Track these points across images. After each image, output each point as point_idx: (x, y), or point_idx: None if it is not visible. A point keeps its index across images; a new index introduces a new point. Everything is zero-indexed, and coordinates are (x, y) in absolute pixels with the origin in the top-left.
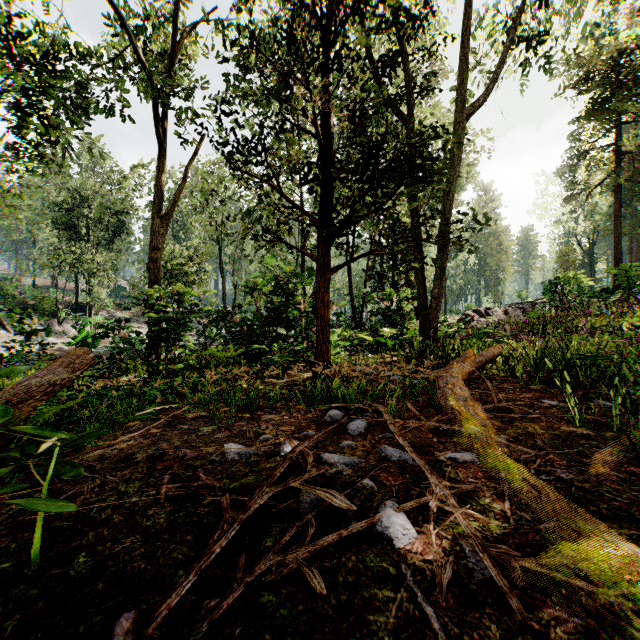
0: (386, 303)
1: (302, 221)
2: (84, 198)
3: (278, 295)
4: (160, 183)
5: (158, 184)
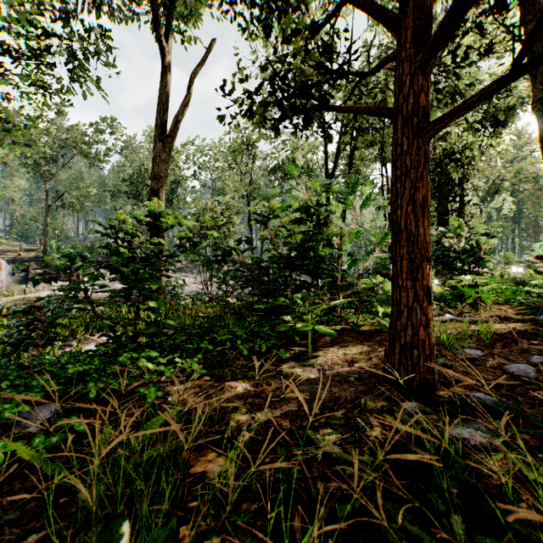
0: (448, 241)
1: (327, 163)
2: (143, 171)
3: (303, 223)
4: (162, 100)
5: (160, 101)
